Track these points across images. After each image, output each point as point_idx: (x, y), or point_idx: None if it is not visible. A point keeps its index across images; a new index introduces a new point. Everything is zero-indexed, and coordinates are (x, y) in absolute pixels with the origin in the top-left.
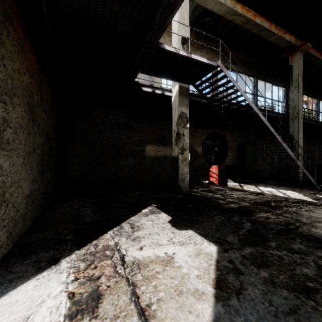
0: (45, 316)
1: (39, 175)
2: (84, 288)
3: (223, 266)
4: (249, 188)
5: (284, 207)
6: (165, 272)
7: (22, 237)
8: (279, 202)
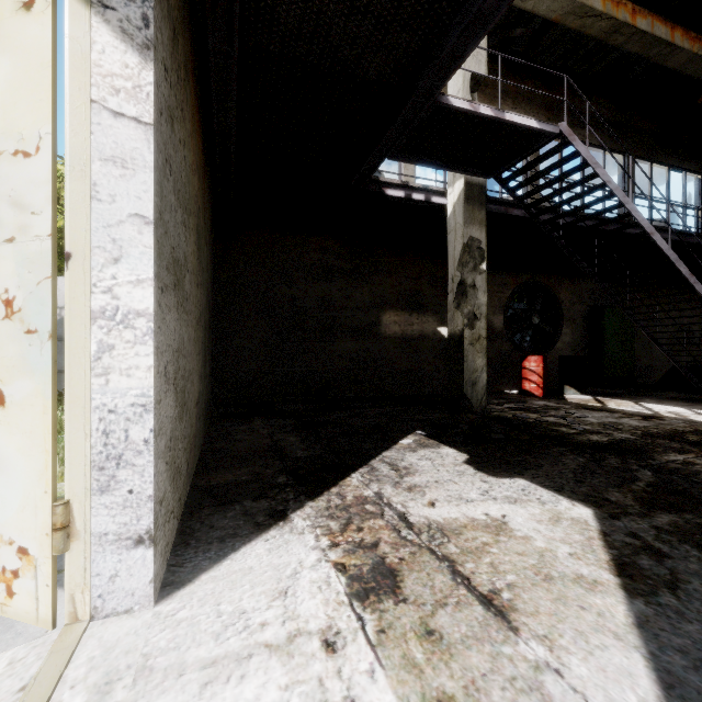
0: (313, 592)
1: (203, 367)
2: (358, 558)
3: (620, 542)
4: (620, 405)
5: None
6: (502, 545)
7: (197, 477)
8: None
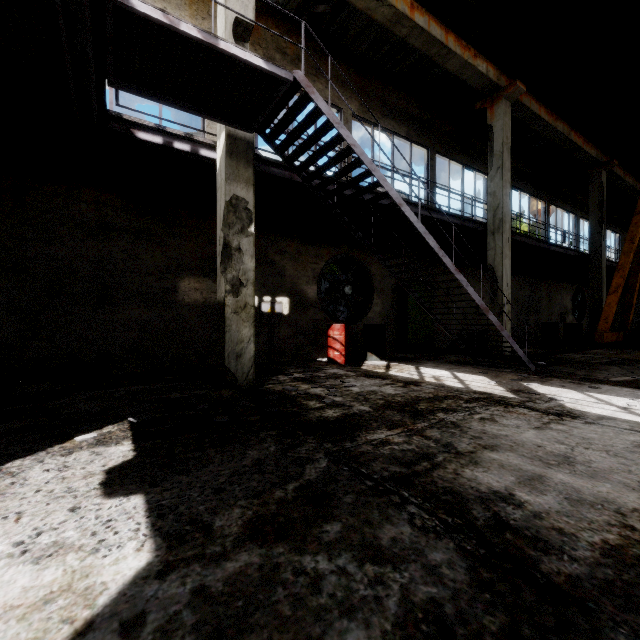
0: None
1: None
2: None
3: None
4: (400, 371)
5: (441, 413)
6: None
7: None
8: (438, 401)
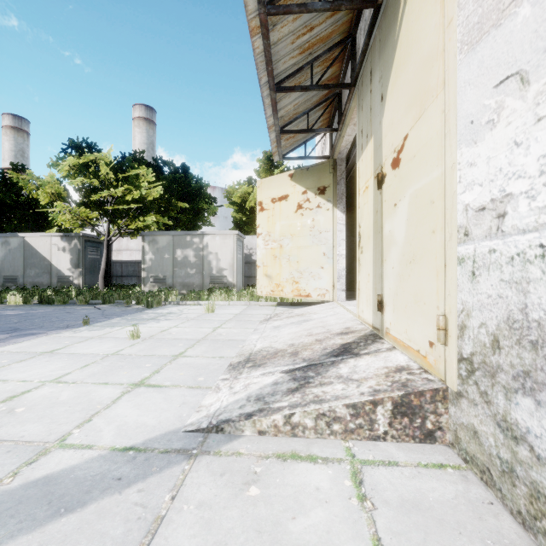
0: None
1: None
2: None
3: None
4: None
5: None
6: None
7: None
8: None
